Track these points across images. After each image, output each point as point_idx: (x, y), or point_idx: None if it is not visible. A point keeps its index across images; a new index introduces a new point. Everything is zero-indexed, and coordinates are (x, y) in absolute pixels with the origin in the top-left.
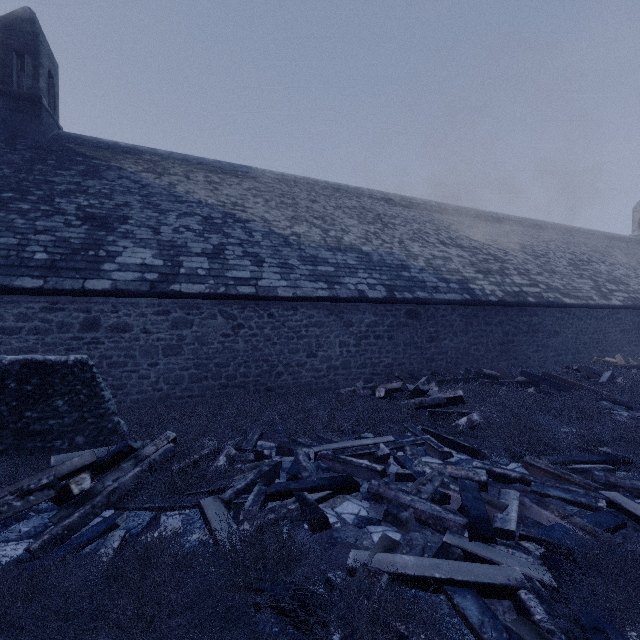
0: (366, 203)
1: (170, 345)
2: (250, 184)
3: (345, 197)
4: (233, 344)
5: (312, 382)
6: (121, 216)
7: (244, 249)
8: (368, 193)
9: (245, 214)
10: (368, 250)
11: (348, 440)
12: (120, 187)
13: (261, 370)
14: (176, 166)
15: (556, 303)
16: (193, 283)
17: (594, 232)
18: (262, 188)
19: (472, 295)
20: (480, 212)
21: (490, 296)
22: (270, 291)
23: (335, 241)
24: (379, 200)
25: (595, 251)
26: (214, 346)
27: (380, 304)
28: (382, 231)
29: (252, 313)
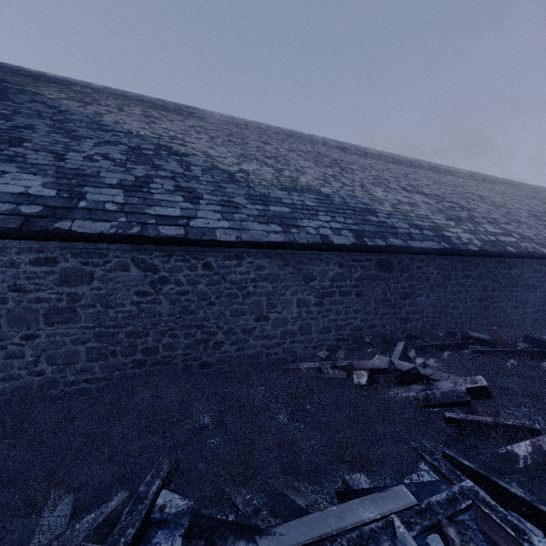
0: (321, 149)
1: (57, 308)
2: (195, 122)
3: (299, 142)
4: (153, 305)
5: (262, 353)
6: (15, 138)
7: (177, 183)
8: (322, 141)
9: (184, 148)
10: (328, 192)
11: (323, 487)
12: (28, 110)
13: (193, 339)
14: (110, 99)
15: (536, 254)
16: (93, 220)
17: (537, 188)
18: (208, 127)
19: (450, 243)
20: (432, 165)
21: (469, 245)
22: (205, 233)
23: (290, 181)
24: (334, 148)
25: None
26: (125, 308)
27: (347, 253)
28: (341, 174)
29: (181, 263)
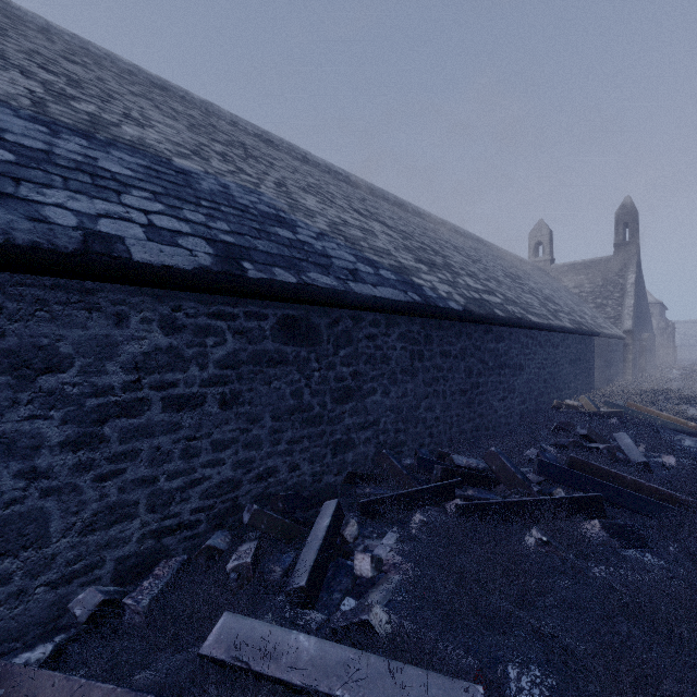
0: (221, 125)
1: None
2: None
3: (175, 100)
4: None
5: None
6: None
7: None
8: (230, 118)
9: None
10: (191, 167)
11: None
12: None
13: None
14: None
15: (525, 321)
16: None
17: (505, 251)
18: None
19: (422, 295)
20: (399, 200)
21: (449, 301)
22: None
23: (83, 118)
24: (250, 134)
25: (516, 267)
26: None
27: (192, 294)
28: (242, 158)
29: None
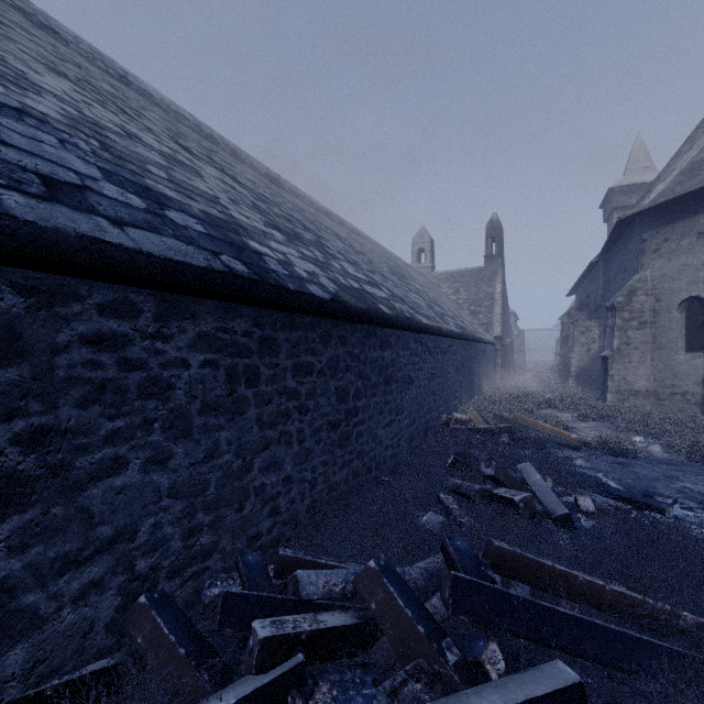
0: None
1: None
2: None
3: None
4: None
5: None
6: None
7: None
8: None
9: None
10: None
11: None
12: None
13: None
14: None
15: (415, 322)
16: None
17: (391, 253)
18: None
19: (256, 266)
20: (273, 173)
21: (310, 283)
22: None
23: None
24: None
25: (402, 269)
26: None
27: None
28: None
29: None
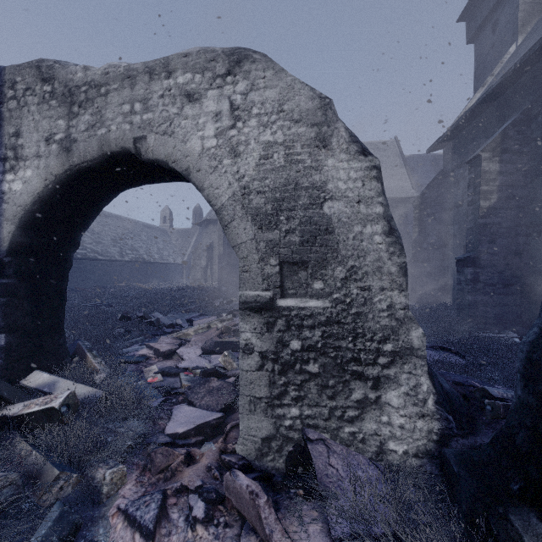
0: None
1: None
2: None
3: None
4: None
5: None
6: None
7: None
8: None
9: None
10: None
11: None
12: None
13: None
14: None
15: (93, 258)
16: None
17: (138, 222)
18: None
19: None
20: None
21: None
22: None
23: None
24: None
25: (132, 233)
26: None
27: None
28: None
29: None
